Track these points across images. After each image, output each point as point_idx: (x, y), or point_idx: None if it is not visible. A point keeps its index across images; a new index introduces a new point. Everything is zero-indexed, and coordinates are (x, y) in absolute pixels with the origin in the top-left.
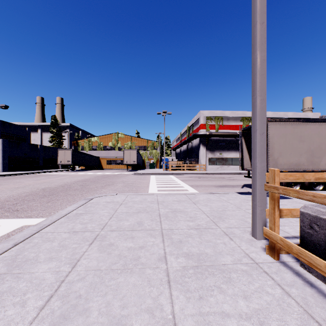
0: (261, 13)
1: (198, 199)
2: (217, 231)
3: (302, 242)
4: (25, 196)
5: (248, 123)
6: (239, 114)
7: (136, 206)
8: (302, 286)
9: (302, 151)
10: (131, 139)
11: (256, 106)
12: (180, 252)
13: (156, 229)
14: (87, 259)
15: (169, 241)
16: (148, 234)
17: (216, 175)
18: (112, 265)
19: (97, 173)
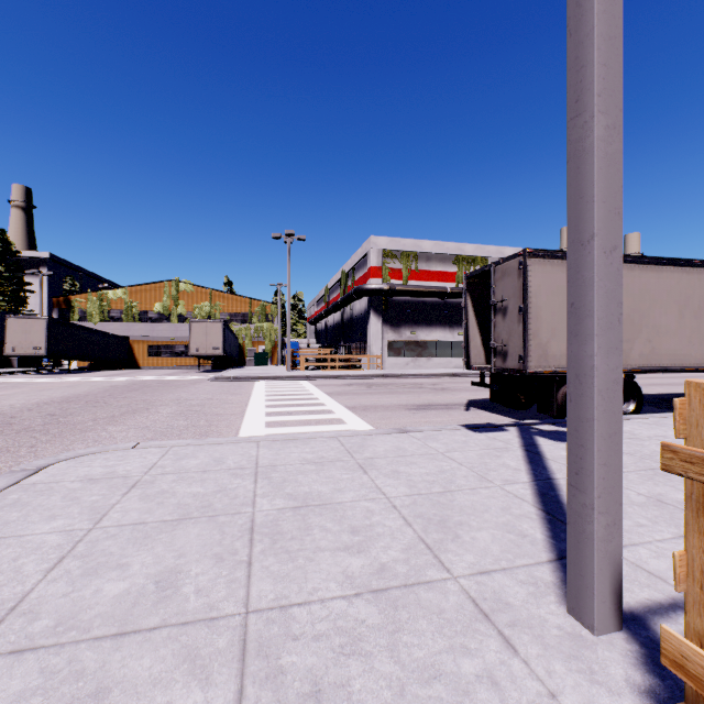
0: None
1: (372, 452)
2: (450, 598)
3: None
4: None
5: (468, 268)
6: (450, 249)
7: (182, 490)
8: None
9: None
10: (210, 296)
11: (591, 149)
12: None
13: (224, 614)
14: None
15: (268, 698)
16: (181, 657)
17: (406, 379)
18: None
19: (115, 379)
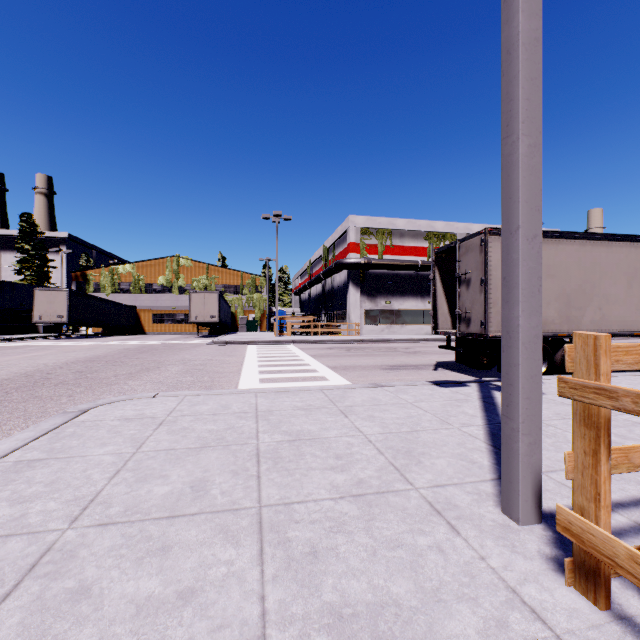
0: None
1: (351, 402)
2: (412, 501)
3: None
4: None
5: (438, 243)
6: (422, 226)
7: (199, 427)
8: None
9: (551, 295)
10: (207, 270)
11: (517, 162)
12: (314, 608)
13: (244, 507)
14: None
15: (281, 554)
16: (217, 530)
17: (381, 344)
18: None
19: (127, 343)
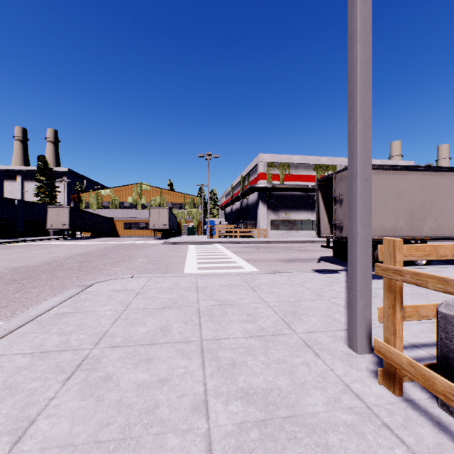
0: None
1: (258, 282)
2: (293, 340)
3: (444, 366)
4: None
5: (323, 172)
6: (311, 160)
7: (161, 296)
8: None
9: (400, 210)
10: (160, 192)
11: (356, 134)
12: (233, 389)
13: (192, 340)
14: (51, 418)
15: (214, 364)
16: (177, 351)
17: (281, 244)
18: (101, 429)
19: (108, 243)
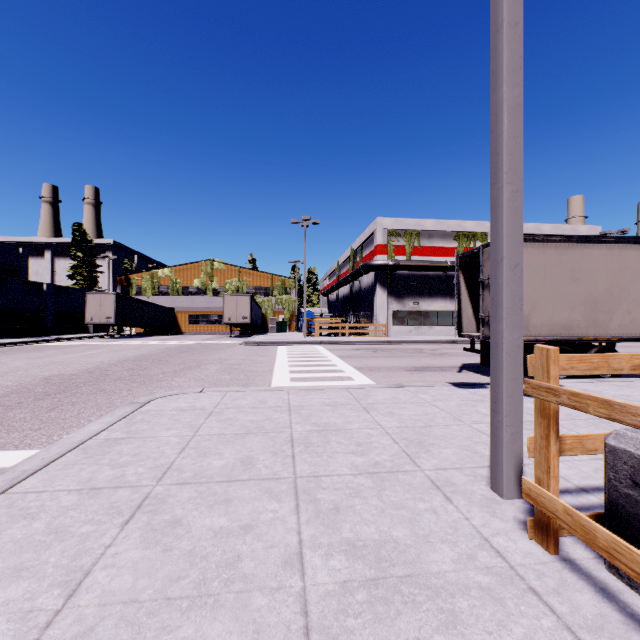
0: (513, 2)
1: (373, 400)
2: (417, 479)
3: (612, 515)
4: (1, 397)
5: (468, 243)
6: (451, 226)
7: (242, 417)
8: (623, 630)
9: (577, 299)
10: (239, 273)
11: (502, 205)
12: (336, 540)
13: (283, 477)
14: (110, 569)
15: (312, 508)
16: (264, 491)
17: (408, 345)
18: (171, 584)
19: (167, 343)
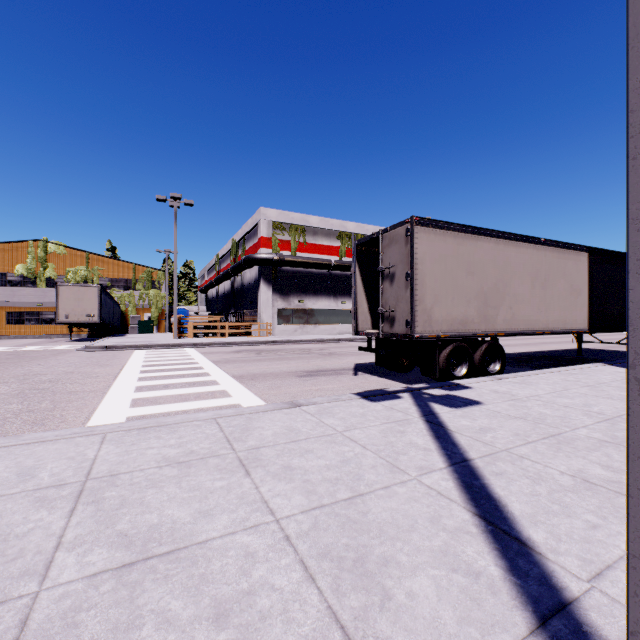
0: None
1: (258, 438)
2: None
3: None
4: None
5: (350, 243)
6: (334, 225)
7: None
8: None
9: (471, 293)
10: (87, 259)
11: None
12: None
13: None
14: None
15: None
16: None
17: (295, 345)
18: None
19: None
